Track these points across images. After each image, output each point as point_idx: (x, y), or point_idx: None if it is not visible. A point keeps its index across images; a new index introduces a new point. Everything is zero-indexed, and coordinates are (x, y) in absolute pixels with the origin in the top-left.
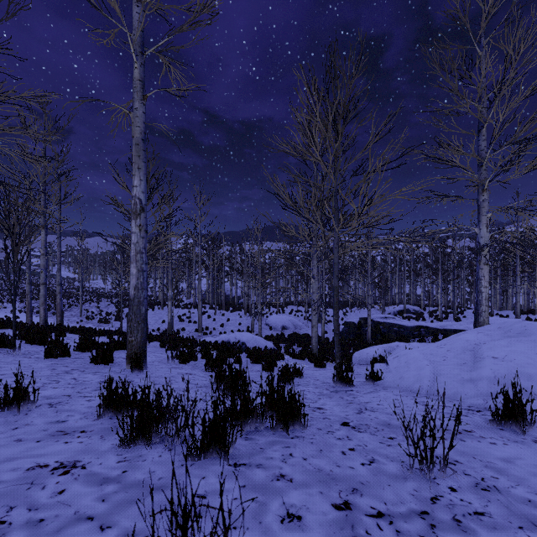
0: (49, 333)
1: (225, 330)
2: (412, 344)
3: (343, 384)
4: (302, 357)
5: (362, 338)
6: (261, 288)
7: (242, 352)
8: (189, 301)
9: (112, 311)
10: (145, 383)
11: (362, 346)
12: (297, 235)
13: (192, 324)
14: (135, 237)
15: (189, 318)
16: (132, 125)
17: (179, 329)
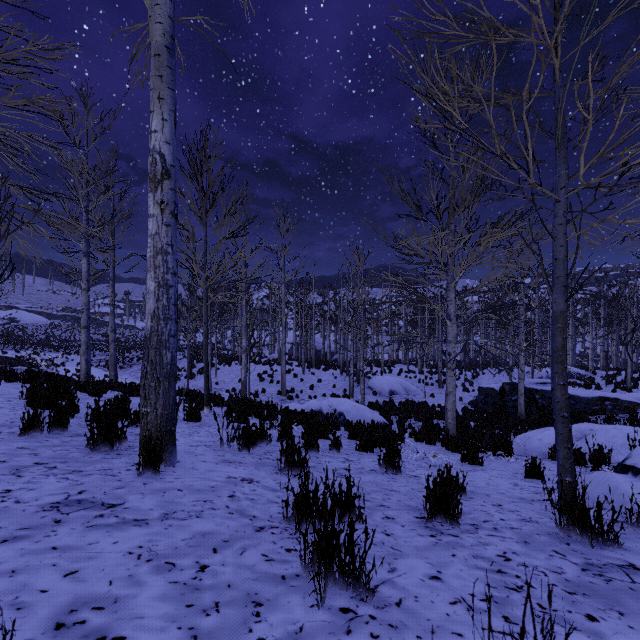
0: (73, 392)
1: (315, 393)
2: (619, 428)
3: (587, 537)
4: (431, 439)
5: (508, 411)
6: (363, 338)
7: (339, 428)
8: (272, 357)
9: (184, 367)
10: (142, 514)
11: (514, 424)
12: (424, 253)
13: (274, 384)
14: (153, 224)
15: (271, 377)
16: (150, 21)
17: (257, 390)
